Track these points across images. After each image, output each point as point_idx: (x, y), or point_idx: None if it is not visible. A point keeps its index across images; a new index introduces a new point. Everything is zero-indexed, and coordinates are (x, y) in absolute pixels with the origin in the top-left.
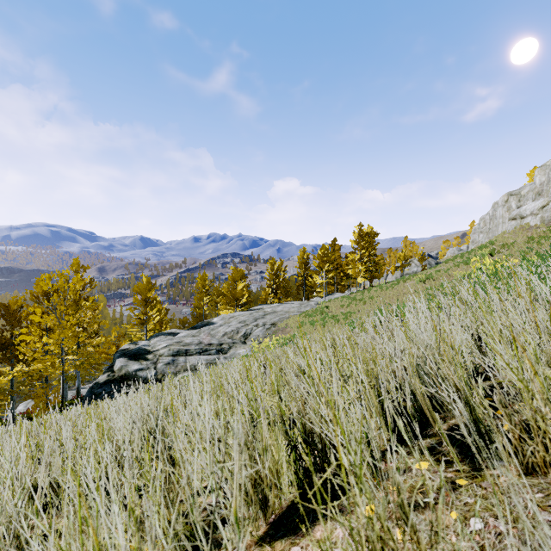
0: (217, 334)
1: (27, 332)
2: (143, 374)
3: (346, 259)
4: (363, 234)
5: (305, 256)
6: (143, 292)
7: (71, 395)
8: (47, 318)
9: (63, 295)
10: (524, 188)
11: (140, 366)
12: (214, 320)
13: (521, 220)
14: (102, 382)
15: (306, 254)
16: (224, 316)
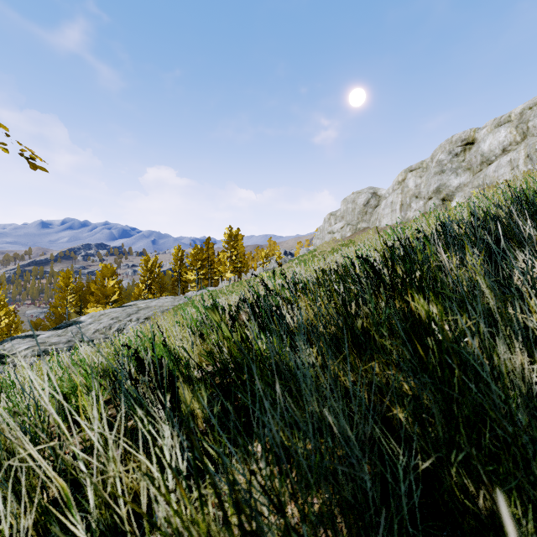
0: (87, 332)
1: None
2: None
3: (218, 257)
4: (233, 236)
5: (180, 253)
6: None
7: None
8: None
9: None
10: (339, 211)
11: None
12: (82, 319)
13: (333, 235)
14: None
15: (182, 251)
16: (93, 314)
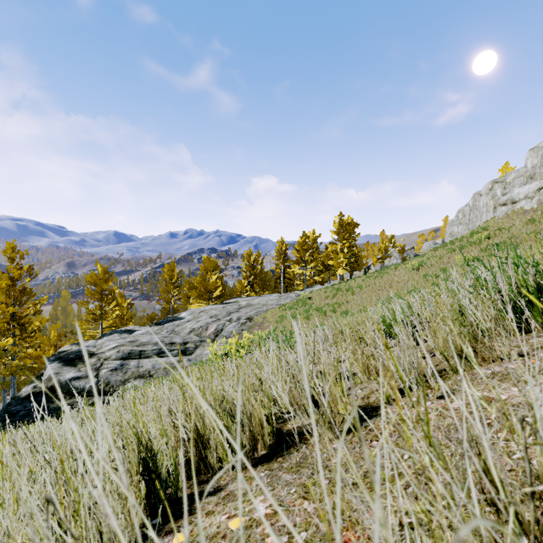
0: (182, 331)
1: None
2: (79, 385)
3: (326, 250)
4: (344, 224)
5: (283, 247)
6: (98, 283)
7: None
8: None
9: None
10: (510, 175)
11: (77, 373)
12: (182, 315)
13: (512, 205)
14: (23, 396)
15: (285, 245)
16: (193, 310)
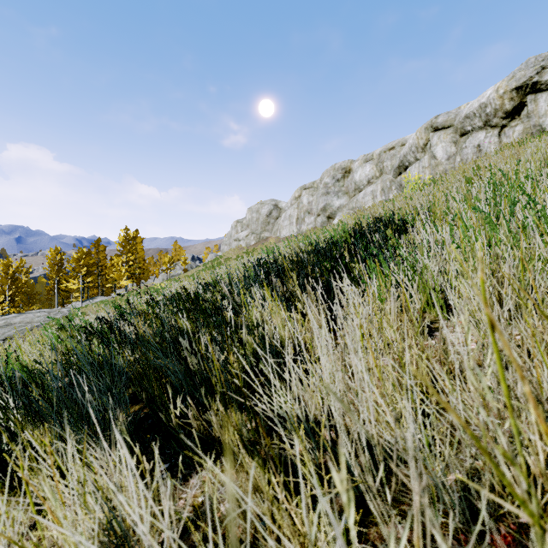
0: None
1: None
2: None
3: (111, 261)
4: (130, 238)
5: (58, 256)
6: None
7: None
8: None
9: None
10: (245, 219)
11: None
12: None
13: (239, 242)
14: None
15: (61, 254)
16: None
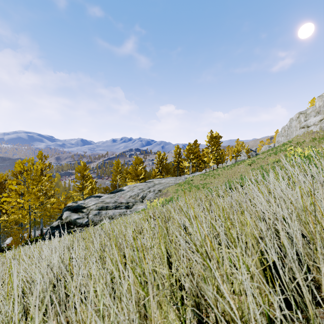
0: (125, 196)
1: (9, 196)
2: (80, 221)
3: (203, 152)
4: (213, 137)
5: (178, 150)
6: (81, 171)
7: (38, 233)
8: (20, 187)
9: (29, 173)
10: (309, 110)
11: (78, 216)
12: (124, 188)
13: (307, 128)
14: (55, 226)
15: (179, 149)
16: (130, 186)
